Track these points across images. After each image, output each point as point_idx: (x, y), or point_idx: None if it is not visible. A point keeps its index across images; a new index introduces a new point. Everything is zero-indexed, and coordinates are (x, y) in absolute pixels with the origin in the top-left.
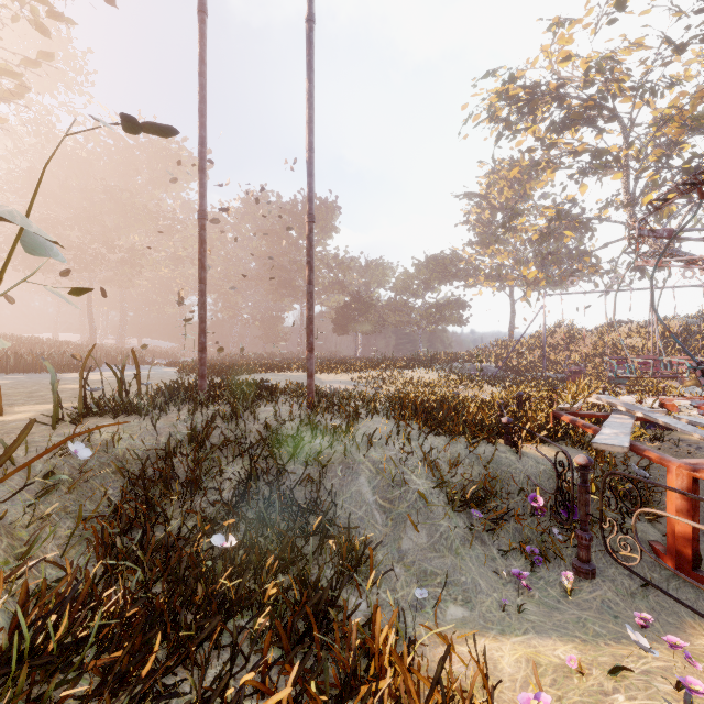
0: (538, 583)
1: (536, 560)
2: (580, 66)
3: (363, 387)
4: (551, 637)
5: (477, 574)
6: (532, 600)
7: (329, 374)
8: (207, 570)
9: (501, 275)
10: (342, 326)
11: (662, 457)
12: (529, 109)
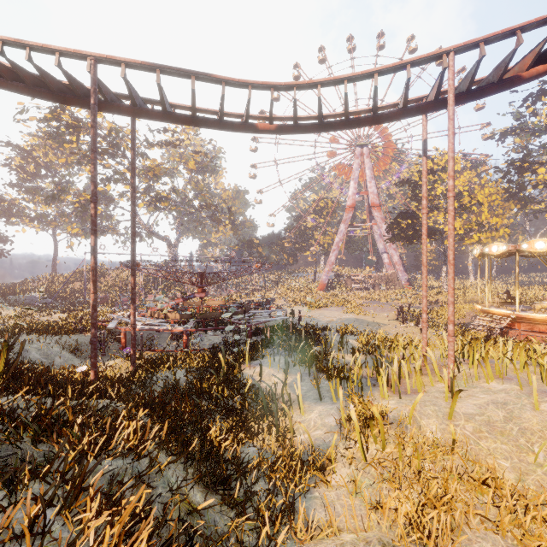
0: None
1: None
2: (107, 122)
3: None
4: None
5: (79, 363)
6: None
7: None
8: None
9: (46, 221)
10: None
11: (121, 328)
12: (75, 131)
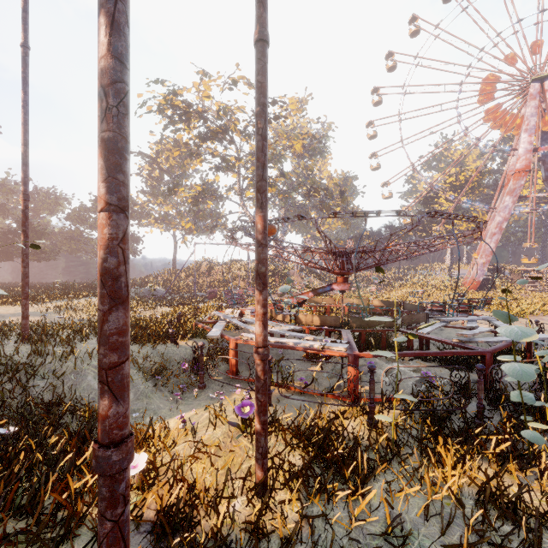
0: (185, 399)
1: (184, 389)
2: (215, 105)
3: (53, 317)
4: (189, 412)
5: (160, 403)
6: (183, 404)
7: (7, 307)
8: (4, 445)
9: (167, 221)
10: (6, 252)
11: (229, 337)
12: (186, 118)
